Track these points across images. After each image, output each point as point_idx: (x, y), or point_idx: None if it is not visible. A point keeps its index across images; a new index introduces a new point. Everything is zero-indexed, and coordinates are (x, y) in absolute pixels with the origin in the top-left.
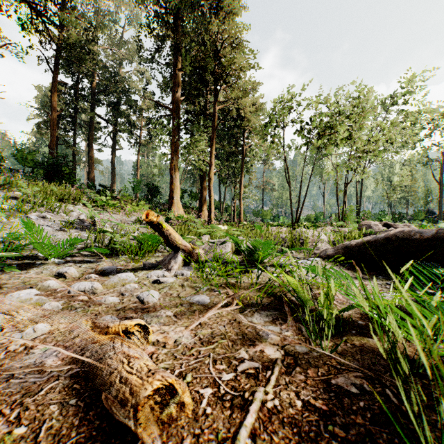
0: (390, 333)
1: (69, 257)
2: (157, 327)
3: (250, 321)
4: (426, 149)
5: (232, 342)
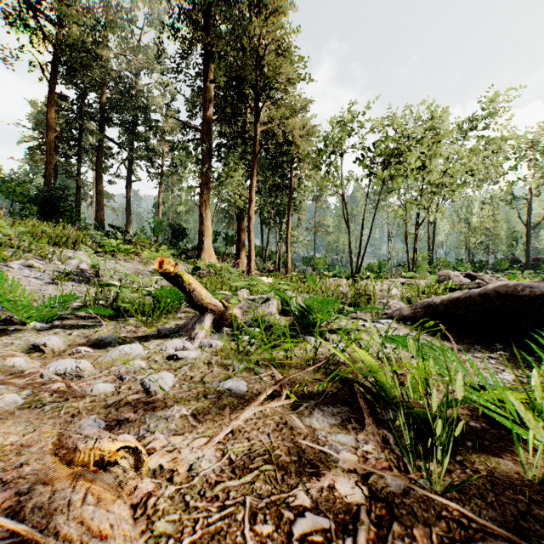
0: (538, 454)
1: (58, 320)
2: (163, 439)
3: (309, 425)
4: (511, 184)
5: (281, 469)
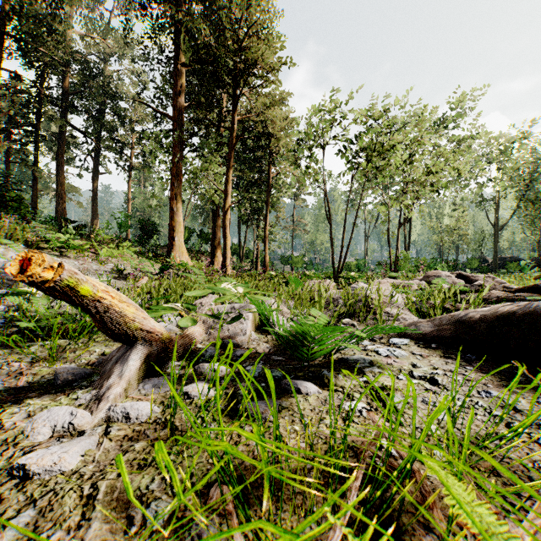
0: None
1: None
2: None
3: None
4: (481, 186)
5: None
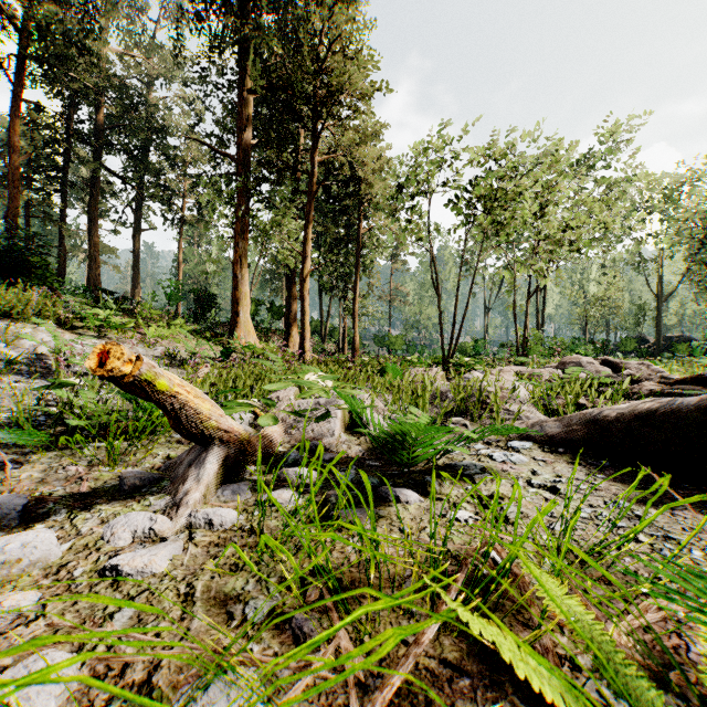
0: None
1: None
2: None
3: None
4: (639, 243)
5: None
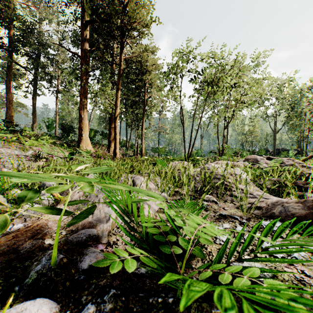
0: None
1: None
2: None
3: None
4: (267, 107)
5: None
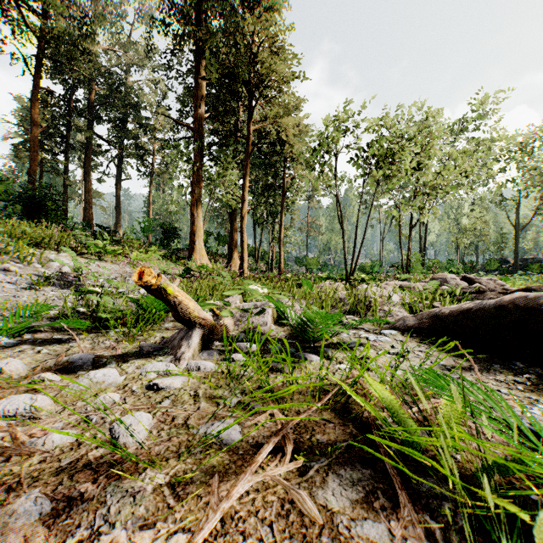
0: None
1: (30, 334)
2: (124, 540)
3: (324, 505)
4: (500, 186)
5: None
